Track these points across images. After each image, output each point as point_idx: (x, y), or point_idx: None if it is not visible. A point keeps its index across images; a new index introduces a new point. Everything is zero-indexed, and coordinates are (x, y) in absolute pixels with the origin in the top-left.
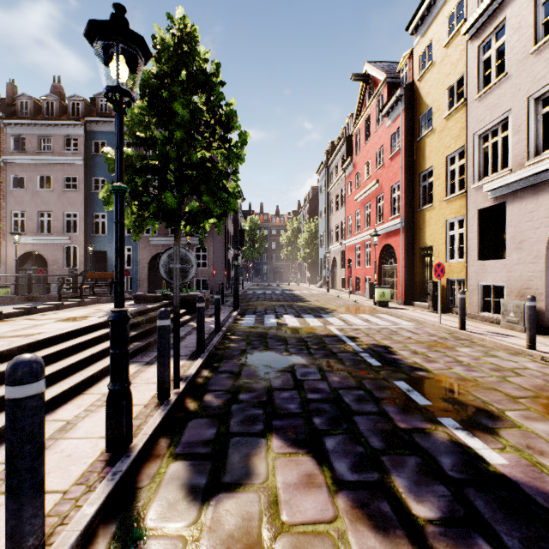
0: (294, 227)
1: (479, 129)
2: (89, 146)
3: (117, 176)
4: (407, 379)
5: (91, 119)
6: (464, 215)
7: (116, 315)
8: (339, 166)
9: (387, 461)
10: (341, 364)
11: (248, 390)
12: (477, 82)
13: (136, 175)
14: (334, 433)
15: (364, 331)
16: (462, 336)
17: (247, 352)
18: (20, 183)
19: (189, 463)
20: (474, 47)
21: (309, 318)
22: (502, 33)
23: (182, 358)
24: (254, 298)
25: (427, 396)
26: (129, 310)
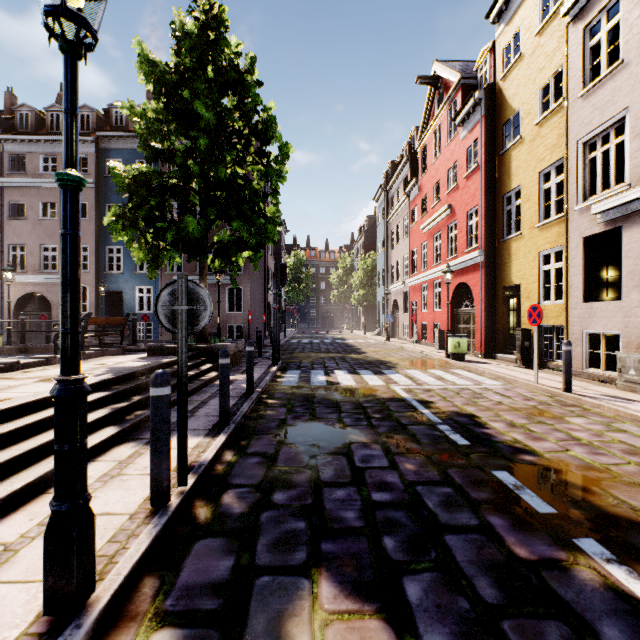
0: (347, 264)
1: (584, 135)
2: (101, 166)
3: (66, 158)
4: (511, 468)
5: (103, 134)
6: (563, 245)
7: (61, 387)
8: (401, 190)
9: (512, 633)
10: (415, 443)
11: (286, 486)
12: (581, 75)
13: (152, 196)
14: (418, 569)
15: (439, 393)
16: (569, 401)
17: (287, 423)
18: (19, 211)
19: (182, 634)
20: (578, 31)
21: (367, 375)
22: (612, 13)
23: (198, 433)
24: (298, 348)
25: (547, 498)
26: (137, 366)
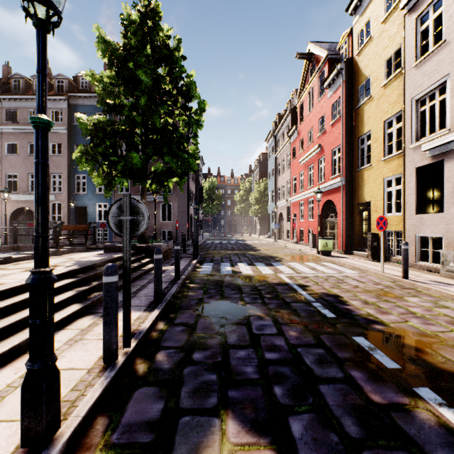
0: (246, 187)
1: (416, 94)
2: (72, 117)
3: (38, 106)
4: (366, 334)
5: (73, 94)
6: (401, 173)
7: (34, 277)
8: (285, 134)
9: None
10: (296, 316)
11: (202, 347)
12: (415, 51)
13: (107, 138)
14: (300, 411)
15: (313, 279)
16: (406, 285)
17: (203, 301)
18: (13, 149)
19: None
20: (412, 19)
21: (261, 266)
22: (437, 7)
23: (139, 308)
24: (212, 247)
25: (393, 357)
26: (96, 260)
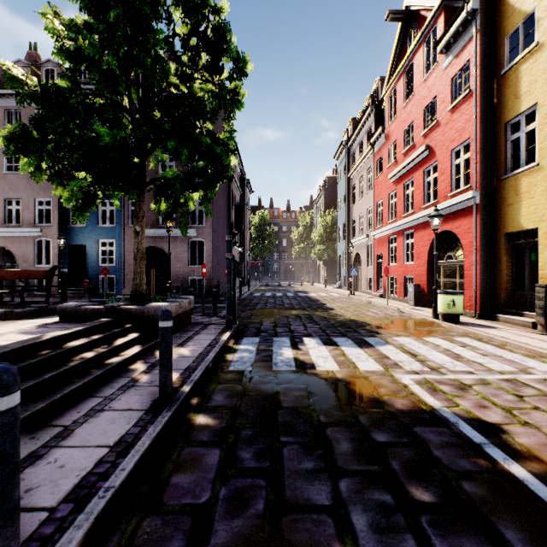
0: (307, 222)
1: None
2: None
3: None
4: None
5: None
6: None
7: None
8: (364, 143)
9: None
10: None
11: None
12: None
13: None
14: None
15: (488, 396)
16: None
17: (209, 539)
18: None
19: None
20: None
21: (348, 348)
22: None
23: None
24: (261, 303)
25: None
26: None
